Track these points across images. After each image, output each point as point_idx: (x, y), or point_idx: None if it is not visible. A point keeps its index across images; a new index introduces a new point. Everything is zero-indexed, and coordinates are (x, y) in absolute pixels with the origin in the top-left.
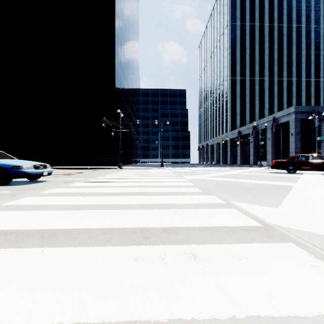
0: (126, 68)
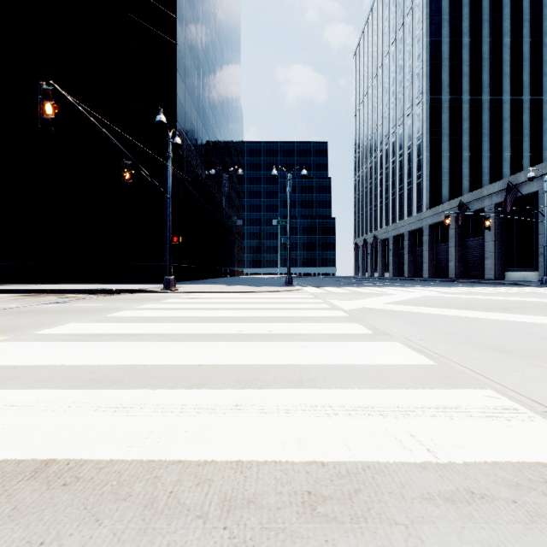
0: (210, 73)
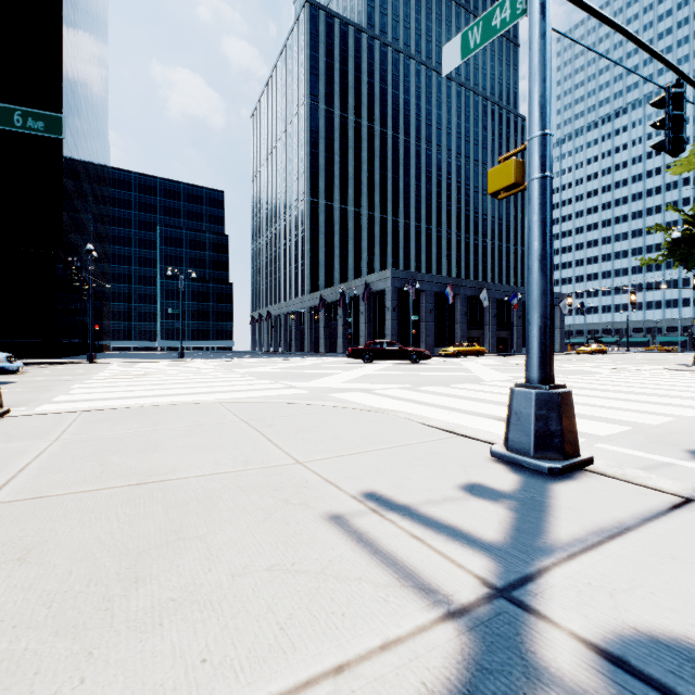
0: (84, 132)
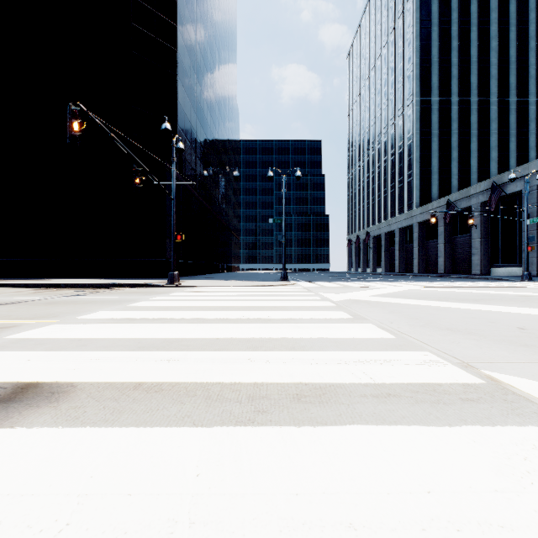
0: (208, 76)
